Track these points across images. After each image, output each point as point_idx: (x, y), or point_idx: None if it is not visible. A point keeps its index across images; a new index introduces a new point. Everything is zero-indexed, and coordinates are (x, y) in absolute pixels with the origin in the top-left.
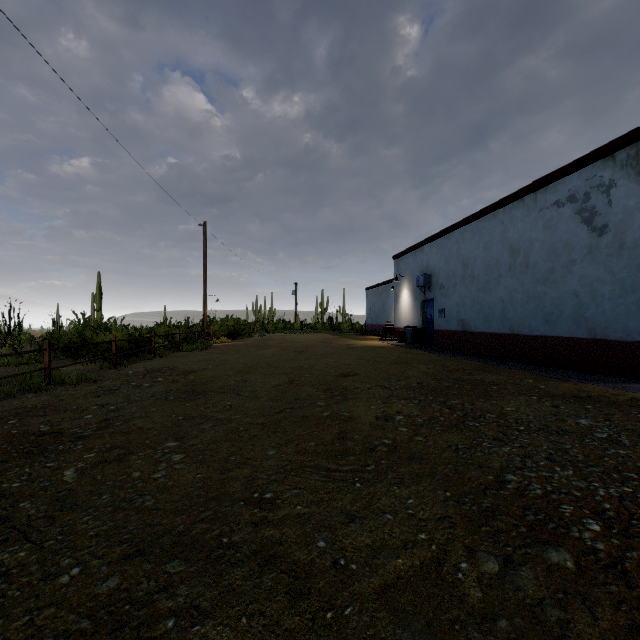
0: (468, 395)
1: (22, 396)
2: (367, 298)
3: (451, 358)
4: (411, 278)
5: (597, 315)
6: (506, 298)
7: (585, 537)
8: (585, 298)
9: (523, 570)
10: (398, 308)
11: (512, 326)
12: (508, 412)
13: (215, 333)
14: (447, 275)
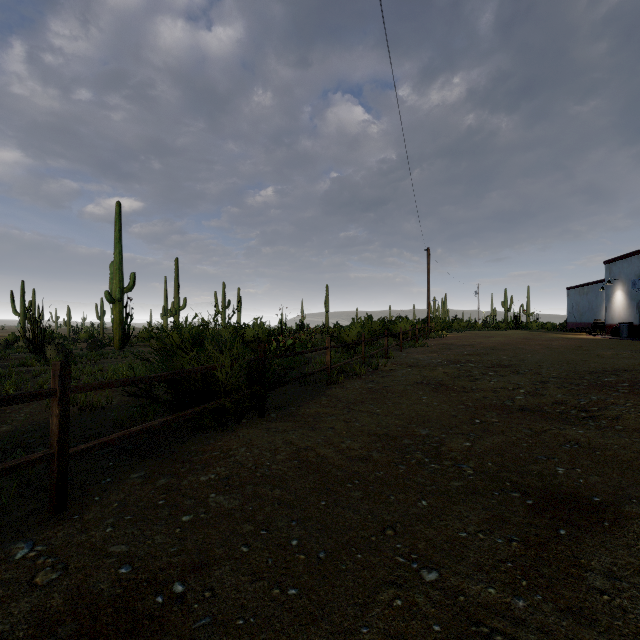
0: None
1: (410, 349)
2: (568, 297)
3: None
4: (626, 281)
5: None
6: None
7: None
8: None
9: None
10: (610, 307)
11: None
12: None
13: (432, 328)
14: None
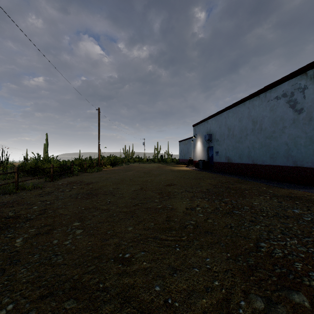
0: (233, 196)
1: (3, 196)
2: (180, 146)
3: (222, 176)
4: (202, 136)
5: (297, 154)
6: (250, 146)
7: (313, 285)
8: (291, 146)
9: (279, 308)
10: (195, 151)
11: (253, 160)
12: (255, 205)
13: (104, 163)
14: (220, 134)
